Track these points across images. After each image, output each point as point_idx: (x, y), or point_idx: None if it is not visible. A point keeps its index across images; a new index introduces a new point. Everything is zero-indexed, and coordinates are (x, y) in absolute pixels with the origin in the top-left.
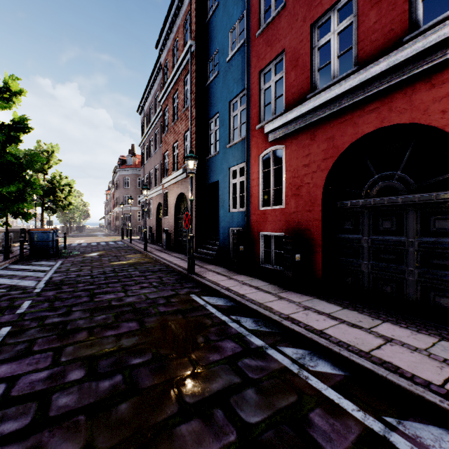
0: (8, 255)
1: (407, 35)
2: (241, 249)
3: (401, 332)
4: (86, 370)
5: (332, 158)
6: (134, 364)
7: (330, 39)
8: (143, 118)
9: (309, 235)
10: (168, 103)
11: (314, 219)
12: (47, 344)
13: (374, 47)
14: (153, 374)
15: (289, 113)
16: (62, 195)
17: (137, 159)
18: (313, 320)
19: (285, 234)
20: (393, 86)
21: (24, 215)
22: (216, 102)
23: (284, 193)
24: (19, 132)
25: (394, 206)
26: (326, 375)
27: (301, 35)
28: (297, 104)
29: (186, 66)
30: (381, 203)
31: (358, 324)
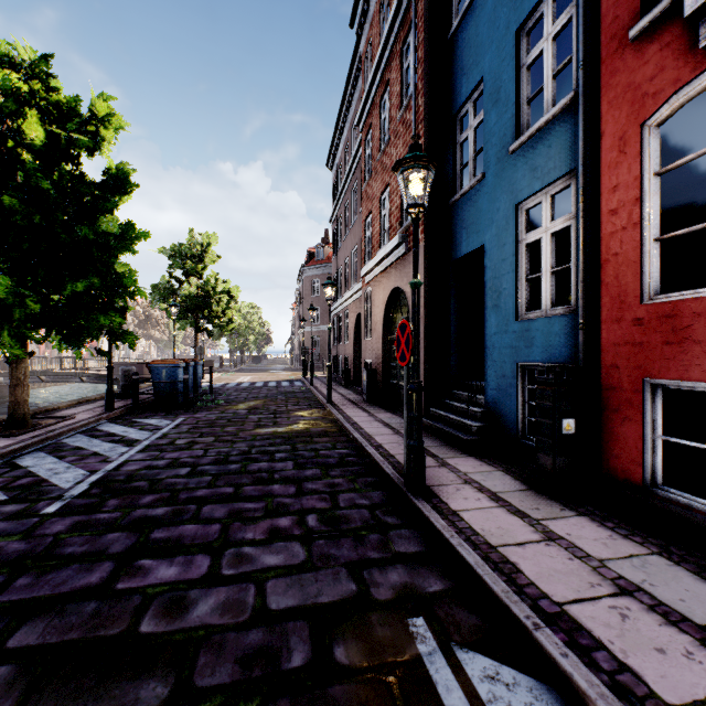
0: (112, 404)
1: None
2: (568, 428)
3: None
4: None
5: None
6: None
7: None
8: (335, 174)
9: None
10: (371, 120)
11: None
12: None
13: None
14: None
15: None
16: (220, 308)
17: (330, 250)
18: None
19: None
20: None
21: (121, 336)
22: (476, 56)
23: None
24: (118, 194)
25: None
26: None
27: None
28: None
29: (406, 18)
30: None
31: None
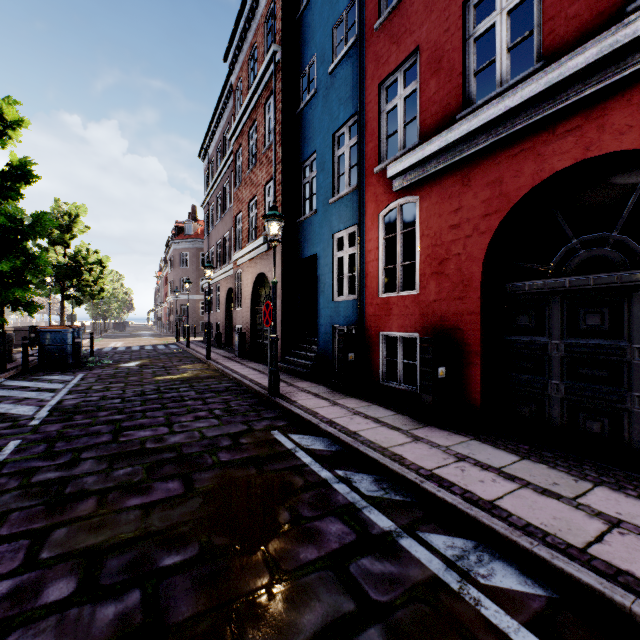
0: (5, 366)
1: (632, 1)
2: (351, 358)
3: (632, 506)
4: (79, 580)
5: (498, 214)
6: (165, 567)
7: (495, 23)
8: (207, 166)
9: (459, 337)
10: (241, 141)
11: (468, 311)
12: (24, 522)
13: (572, 27)
14: (198, 591)
15: (427, 144)
16: (90, 277)
17: (199, 226)
18: (475, 480)
19: (420, 335)
20: (606, 89)
21: (27, 305)
22: (312, 135)
23: (419, 271)
24: (20, 183)
25: (607, 290)
26: (512, 597)
27: (446, 20)
28: (440, 131)
29: (269, 85)
30: (583, 285)
31: (553, 489)
